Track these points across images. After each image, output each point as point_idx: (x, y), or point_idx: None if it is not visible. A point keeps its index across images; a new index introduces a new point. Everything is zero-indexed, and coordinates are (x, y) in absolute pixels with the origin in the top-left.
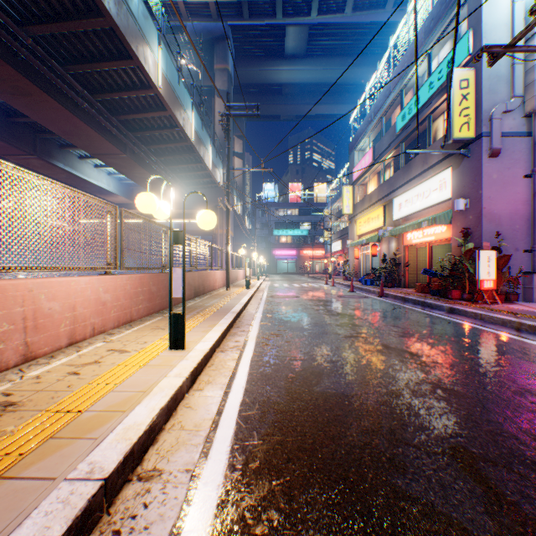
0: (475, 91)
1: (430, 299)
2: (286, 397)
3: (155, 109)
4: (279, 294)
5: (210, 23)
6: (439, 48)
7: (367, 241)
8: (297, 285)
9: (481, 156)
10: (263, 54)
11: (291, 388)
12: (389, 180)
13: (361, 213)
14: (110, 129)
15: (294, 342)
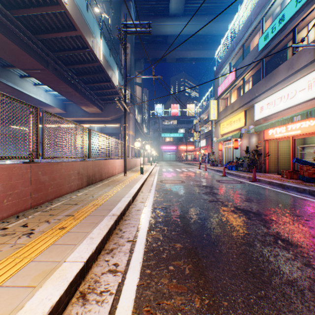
0: None
1: None
2: None
3: (67, 29)
4: (167, 178)
5: None
6: None
7: (231, 137)
8: (179, 169)
9: None
10: (154, 14)
11: None
12: (250, 90)
13: (224, 118)
14: (30, 44)
15: None
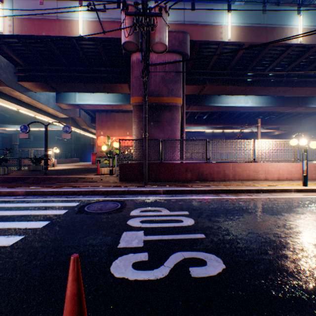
0: None
1: None
2: None
3: None
4: None
5: None
6: None
7: None
8: None
9: None
10: None
11: None
12: None
13: None
14: None
15: None
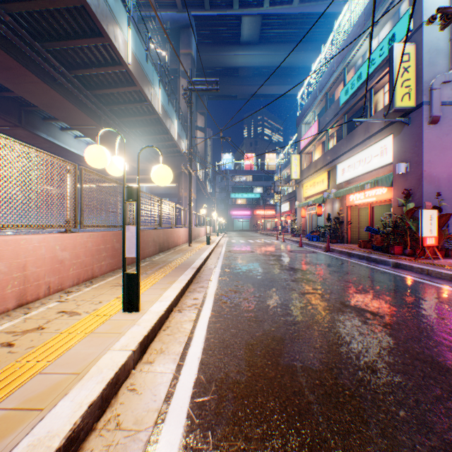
0: (415, 64)
1: (374, 254)
2: (247, 373)
3: (125, 84)
4: (236, 249)
5: (176, 13)
6: (379, 28)
7: (313, 202)
8: (252, 240)
9: (422, 123)
10: (222, 41)
11: (251, 359)
12: (333, 148)
13: (307, 178)
14: (86, 102)
15: (252, 300)
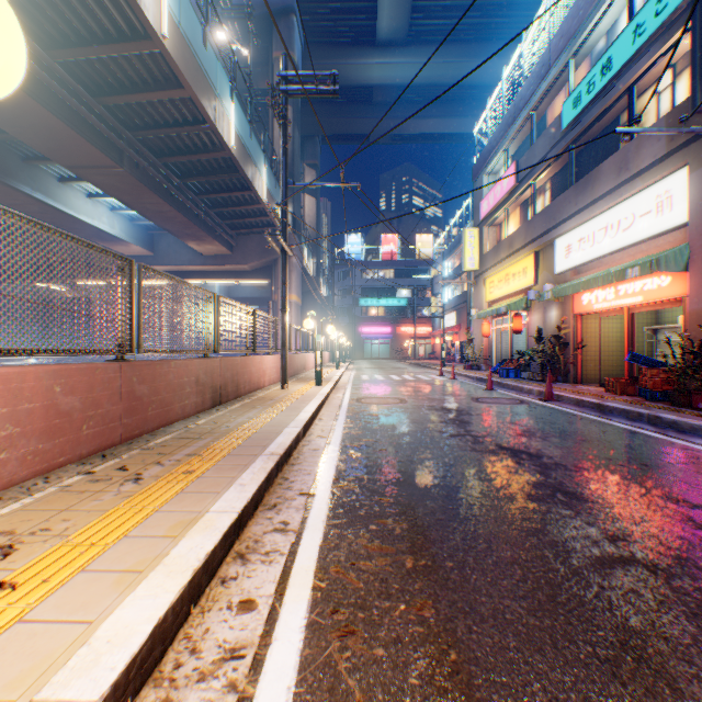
0: None
1: (662, 410)
2: None
3: (164, 86)
4: (370, 395)
5: None
6: None
7: (508, 309)
8: (397, 377)
9: None
10: (345, 41)
11: None
12: (546, 210)
13: (494, 268)
14: (88, 118)
15: (445, 614)
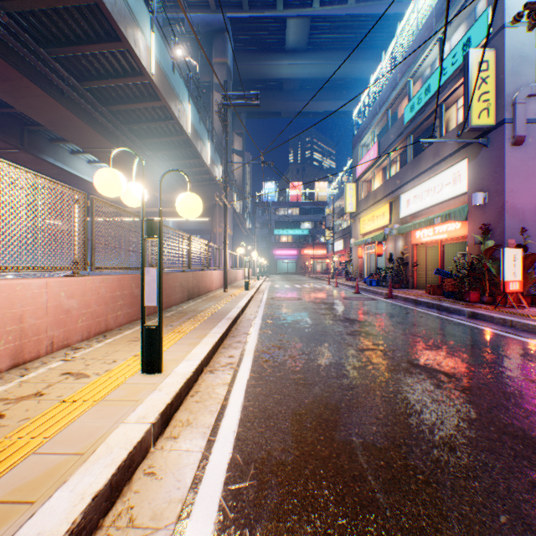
0: (495, 74)
1: (446, 302)
2: (294, 452)
3: (148, 99)
4: (280, 296)
5: (209, 15)
6: (452, 32)
7: (372, 240)
8: (299, 285)
9: (503, 144)
10: (263, 48)
11: (300, 434)
12: (395, 175)
13: (365, 211)
14: (101, 120)
15: (300, 358)
